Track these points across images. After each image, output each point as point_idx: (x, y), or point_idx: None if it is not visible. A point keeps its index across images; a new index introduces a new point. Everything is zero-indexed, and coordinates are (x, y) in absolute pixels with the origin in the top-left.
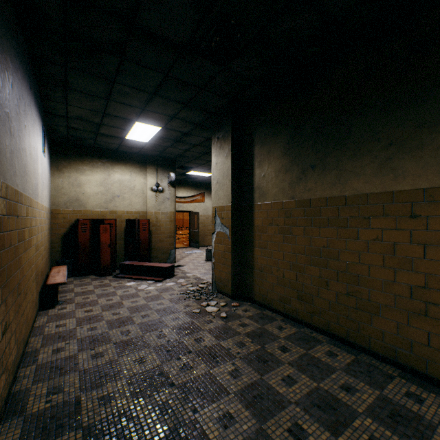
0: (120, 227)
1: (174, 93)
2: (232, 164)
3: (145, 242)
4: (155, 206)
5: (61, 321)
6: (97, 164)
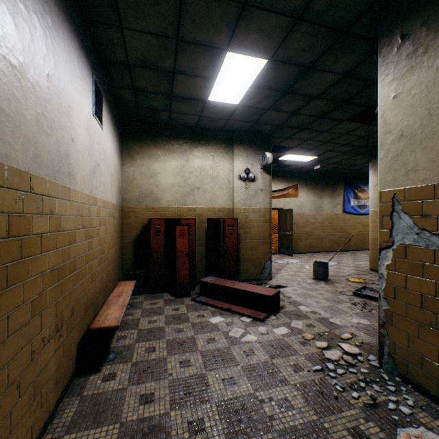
0: (200, 230)
1: None
2: None
3: (232, 250)
4: (243, 201)
5: (91, 431)
6: (173, 147)
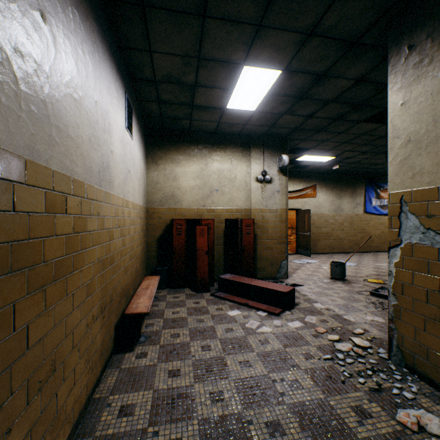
0: (219, 229)
1: None
2: None
3: (249, 249)
4: (260, 202)
5: (131, 394)
6: (193, 152)
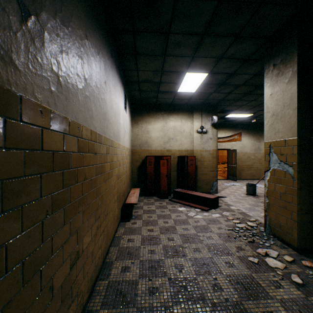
0: (173, 162)
1: (226, 24)
2: (299, 89)
3: (192, 174)
4: (199, 145)
5: (131, 235)
6: (158, 116)
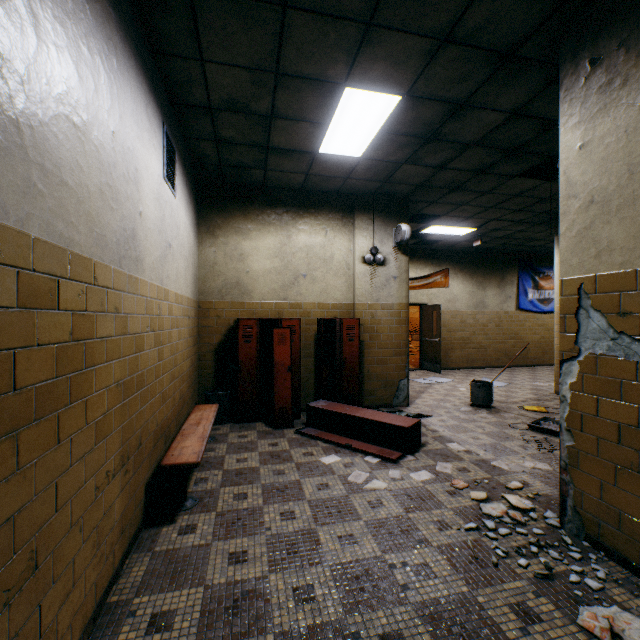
0: (307, 334)
1: None
2: None
3: (352, 363)
4: (368, 293)
5: (168, 594)
6: (270, 218)
